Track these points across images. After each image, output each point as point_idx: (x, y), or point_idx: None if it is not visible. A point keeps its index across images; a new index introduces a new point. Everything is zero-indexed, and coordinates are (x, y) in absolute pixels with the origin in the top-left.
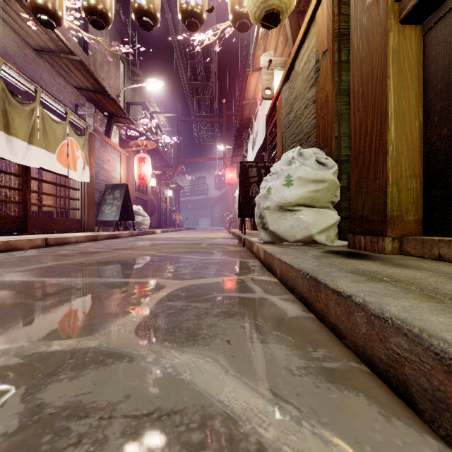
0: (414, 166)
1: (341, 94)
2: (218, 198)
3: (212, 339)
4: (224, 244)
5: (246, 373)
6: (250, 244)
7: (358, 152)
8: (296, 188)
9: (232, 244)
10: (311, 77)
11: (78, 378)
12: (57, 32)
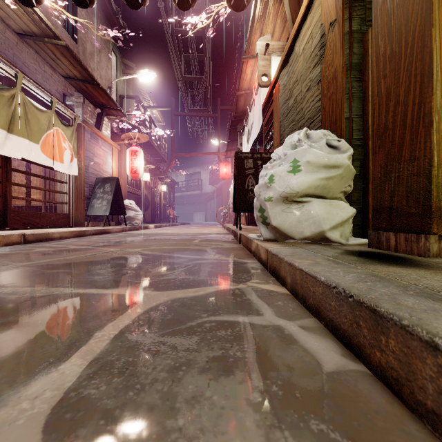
0: None
1: (352, 69)
2: (212, 193)
3: None
4: (218, 239)
5: None
6: (247, 240)
7: (384, 128)
8: (305, 175)
9: (226, 240)
10: (314, 55)
11: None
12: (39, 12)
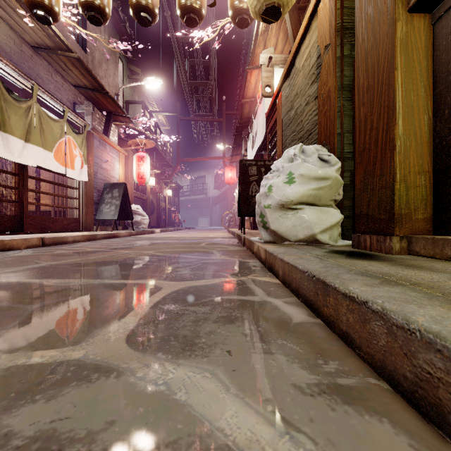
0: (423, 162)
1: (344, 89)
2: (217, 198)
3: (211, 349)
4: (223, 243)
5: (249, 391)
6: (250, 243)
7: (363, 148)
8: (299, 186)
9: (231, 244)
10: (312, 73)
11: (56, 398)
12: (54, 28)
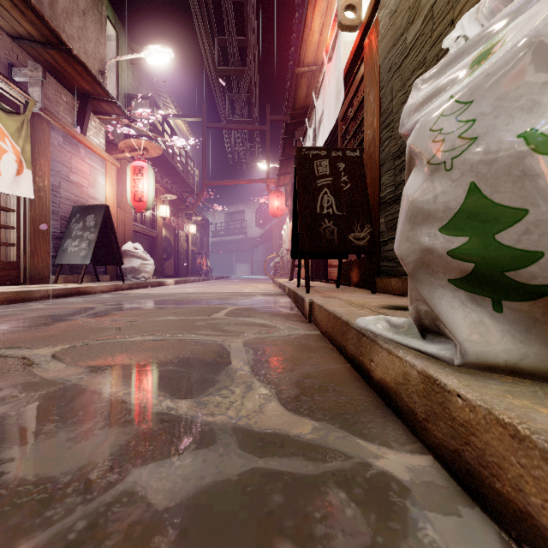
0: None
1: None
2: (260, 238)
3: None
4: (264, 309)
5: None
6: (339, 327)
7: None
8: None
9: (280, 312)
10: None
11: None
12: None
